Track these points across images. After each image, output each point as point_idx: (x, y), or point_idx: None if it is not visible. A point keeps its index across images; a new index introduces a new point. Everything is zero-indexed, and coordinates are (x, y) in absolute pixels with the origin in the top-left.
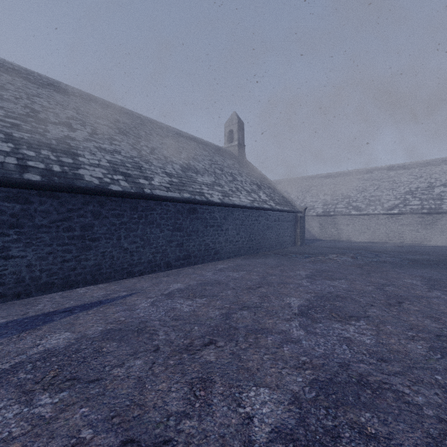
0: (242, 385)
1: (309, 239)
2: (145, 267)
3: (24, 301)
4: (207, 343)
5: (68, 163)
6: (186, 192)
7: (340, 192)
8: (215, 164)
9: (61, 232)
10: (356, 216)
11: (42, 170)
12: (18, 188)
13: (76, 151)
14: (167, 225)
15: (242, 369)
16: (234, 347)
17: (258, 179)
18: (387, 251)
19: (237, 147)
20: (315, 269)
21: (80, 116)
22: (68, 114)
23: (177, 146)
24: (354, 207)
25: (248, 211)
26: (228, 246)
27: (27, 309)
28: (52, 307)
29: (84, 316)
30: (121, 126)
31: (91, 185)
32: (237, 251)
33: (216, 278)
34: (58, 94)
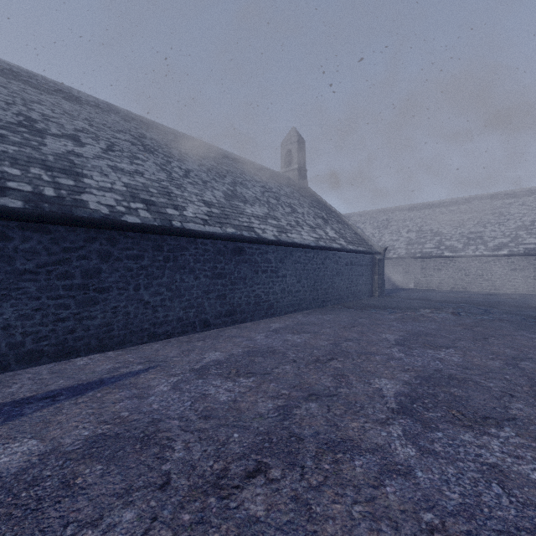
0: None
1: (389, 287)
2: (174, 326)
3: None
4: (251, 472)
5: (68, 185)
6: (229, 226)
7: (428, 228)
8: (269, 192)
9: (53, 280)
10: (451, 258)
11: (27, 193)
12: None
13: (81, 170)
14: (204, 270)
15: None
16: (298, 482)
17: (324, 212)
18: (498, 304)
19: (297, 171)
20: (406, 331)
21: (93, 129)
22: (76, 126)
23: (219, 168)
24: (448, 246)
25: (312, 252)
26: (285, 298)
27: None
28: (30, 390)
29: (71, 406)
30: (147, 142)
31: (96, 215)
32: (298, 304)
33: (270, 343)
34: (67, 102)
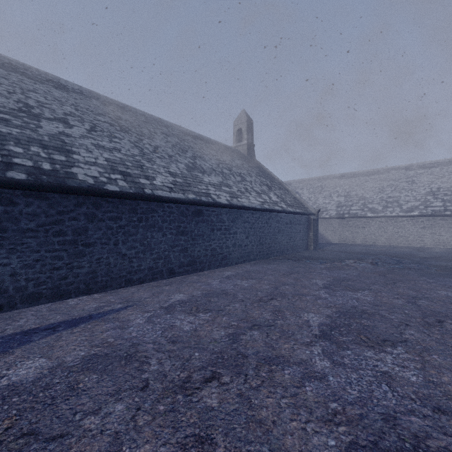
0: (252, 450)
1: (322, 242)
2: (146, 274)
3: (7, 314)
4: (208, 378)
5: (61, 160)
6: (190, 193)
7: (355, 193)
8: (223, 164)
9: (50, 237)
10: (372, 218)
11: (29, 167)
12: (0, 187)
13: (71, 148)
14: (170, 228)
15: (253, 421)
16: (242, 385)
17: (269, 180)
18: (408, 256)
19: (246, 146)
20: (332, 277)
21: (79, 113)
22: (65, 110)
23: (182, 144)
24: (370, 208)
25: (258, 214)
26: (236, 251)
27: (6, 324)
28: (34, 323)
29: (68, 335)
30: (123, 123)
31: (84, 184)
32: (246, 256)
33: (223, 287)
34: (56, 90)
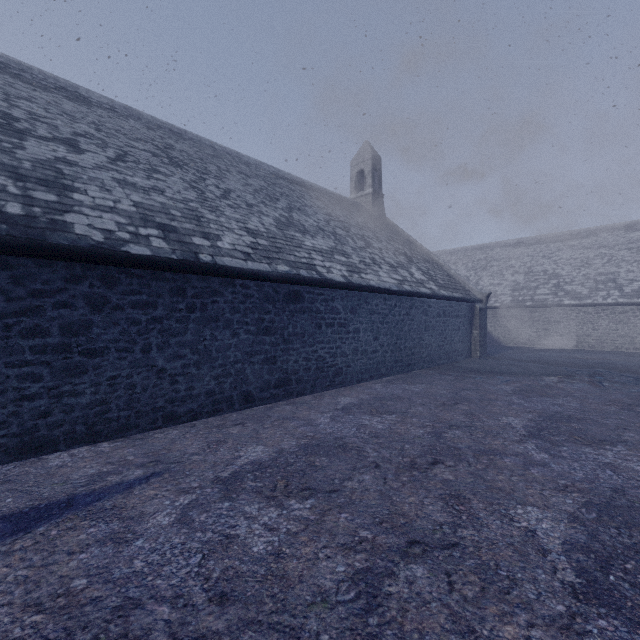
0: None
1: (489, 345)
2: (201, 403)
3: None
4: None
5: (46, 201)
6: (281, 262)
7: (541, 268)
8: (335, 221)
9: (15, 339)
10: (572, 307)
11: None
12: None
13: (71, 182)
14: (246, 323)
15: None
16: None
17: (407, 247)
18: None
19: (371, 196)
20: (535, 411)
21: (101, 135)
22: (77, 129)
23: (271, 190)
24: (568, 292)
25: (393, 299)
26: (358, 361)
27: None
28: None
29: None
30: (175, 154)
31: (83, 242)
32: (375, 368)
33: (338, 431)
34: (70, 102)
